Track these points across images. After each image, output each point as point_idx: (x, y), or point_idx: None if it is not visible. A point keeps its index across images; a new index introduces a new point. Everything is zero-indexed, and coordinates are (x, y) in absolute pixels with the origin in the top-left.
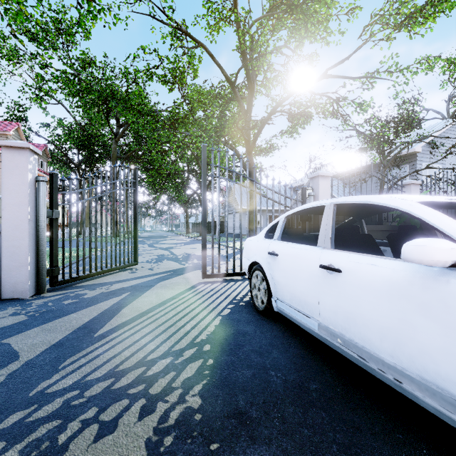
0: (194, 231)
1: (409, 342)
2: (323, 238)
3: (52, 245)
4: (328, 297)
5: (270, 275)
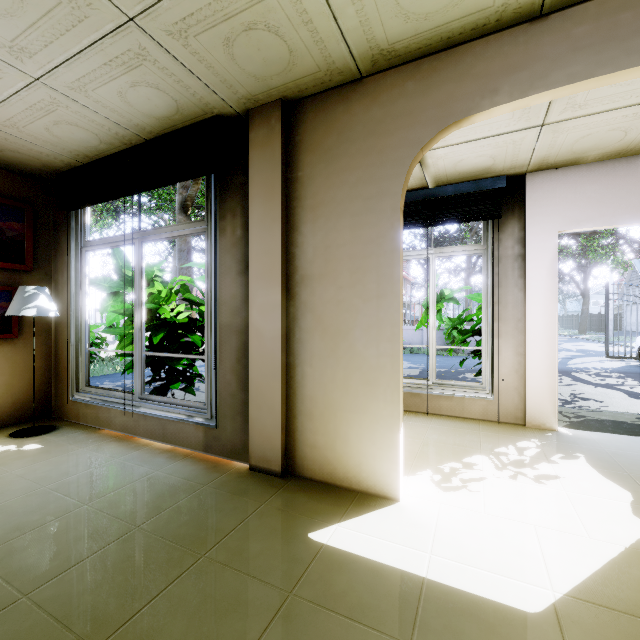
0: (561, 326)
1: None
2: None
3: None
4: None
5: None
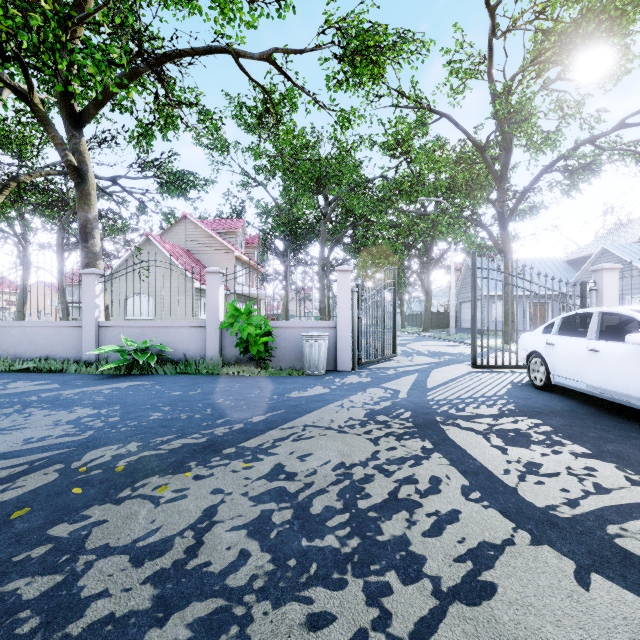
0: (408, 324)
1: (632, 381)
2: (590, 333)
3: (358, 336)
4: (592, 367)
5: (548, 359)
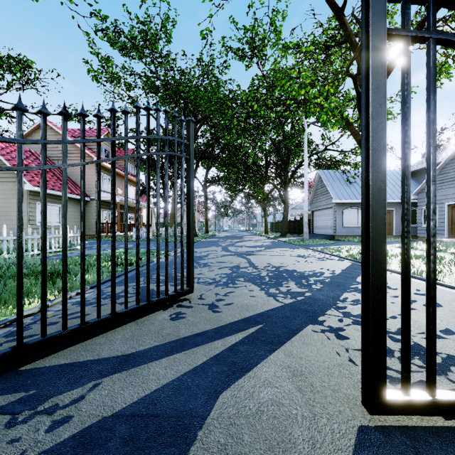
0: (272, 230)
1: None
2: None
3: None
4: None
5: None
